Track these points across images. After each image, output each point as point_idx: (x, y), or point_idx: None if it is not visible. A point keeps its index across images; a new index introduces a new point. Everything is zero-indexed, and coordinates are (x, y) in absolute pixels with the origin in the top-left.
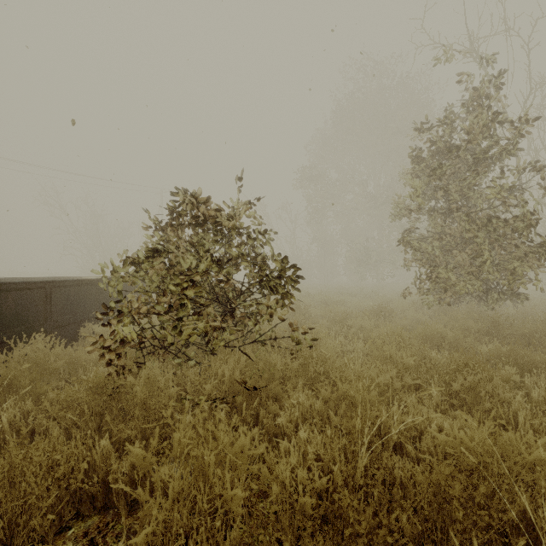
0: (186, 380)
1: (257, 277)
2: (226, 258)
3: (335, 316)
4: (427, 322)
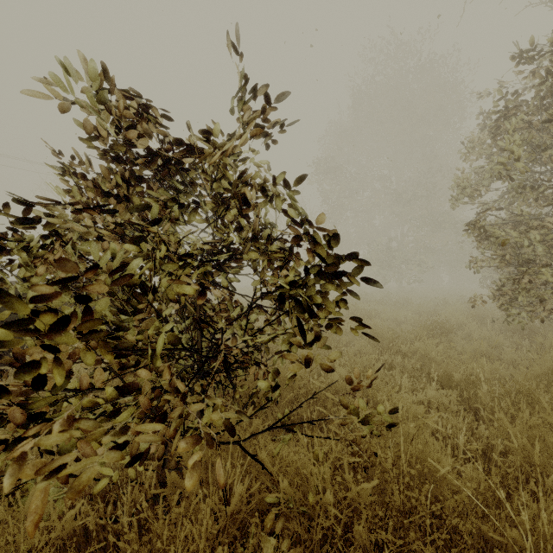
0: (118, 511)
1: (273, 285)
2: (215, 248)
3: (379, 336)
4: (504, 343)
